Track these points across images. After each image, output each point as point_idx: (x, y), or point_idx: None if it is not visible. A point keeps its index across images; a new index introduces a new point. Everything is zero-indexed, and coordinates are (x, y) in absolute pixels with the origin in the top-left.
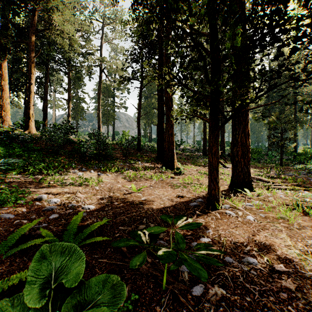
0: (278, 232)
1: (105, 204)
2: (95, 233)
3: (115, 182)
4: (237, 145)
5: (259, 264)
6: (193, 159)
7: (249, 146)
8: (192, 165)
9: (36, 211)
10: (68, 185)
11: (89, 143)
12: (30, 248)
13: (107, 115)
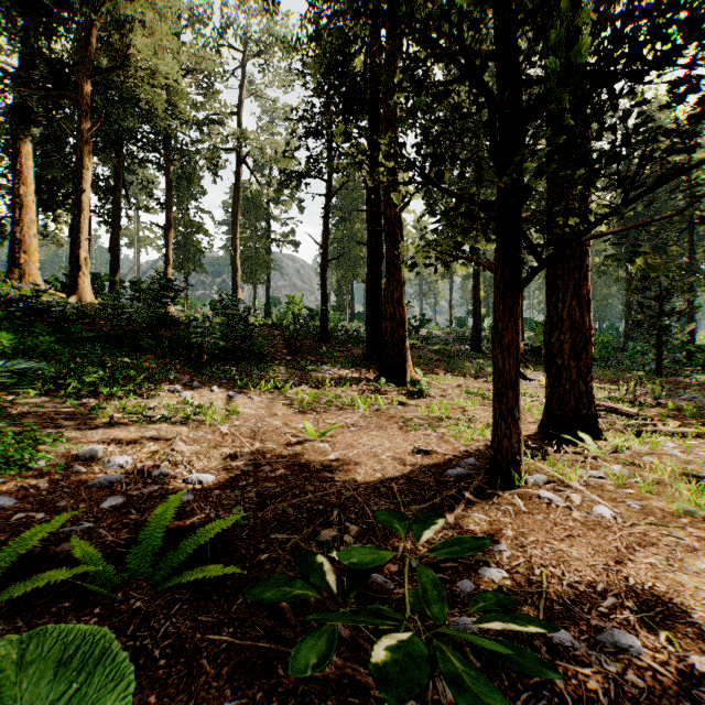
0: (684, 555)
1: (240, 472)
2: (210, 551)
3: (268, 415)
4: (561, 327)
5: (647, 653)
6: (449, 361)
7: (591, 331)
8: (447, 374)
9: (73, 488)
10: (156, 421)
11: (211, 323)
12: (40, 592)
13: (254, 261)
